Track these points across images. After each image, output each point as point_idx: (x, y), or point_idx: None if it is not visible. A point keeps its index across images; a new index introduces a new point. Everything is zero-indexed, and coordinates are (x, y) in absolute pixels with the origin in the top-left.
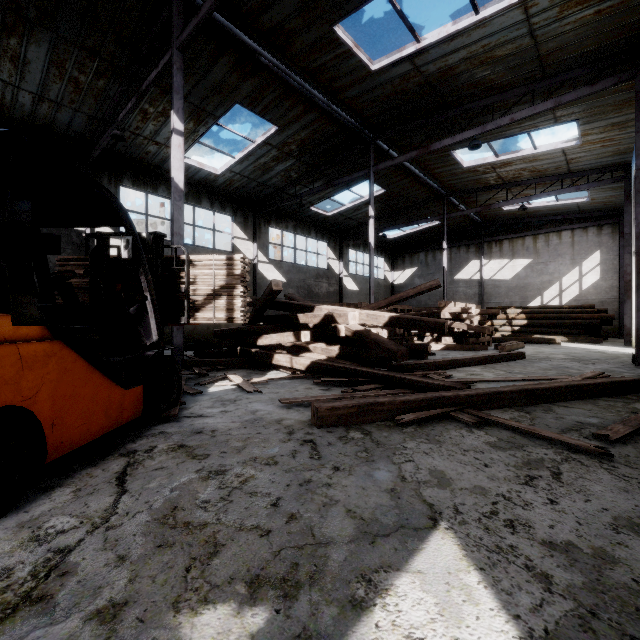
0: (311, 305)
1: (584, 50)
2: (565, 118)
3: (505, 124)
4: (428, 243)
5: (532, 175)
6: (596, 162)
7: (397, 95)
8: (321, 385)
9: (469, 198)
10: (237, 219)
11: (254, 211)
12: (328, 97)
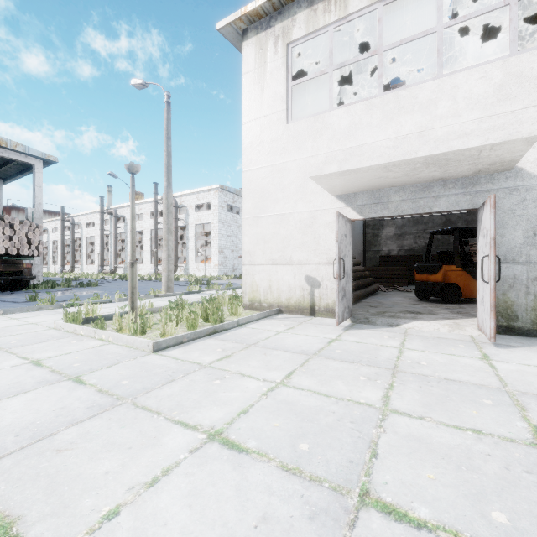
0: None
1: None
2: None
3: None
4: None
5: None
6: None
7: None
8: None
9: None
10: None
11: None
12: None
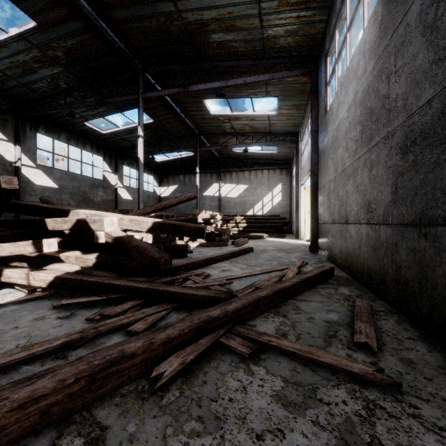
0: (65, 209)
1: (287, 45)
2: (272, 93)
3: (240, 83)
4: (186, 168)
5: (251, 130)
6: (283, 129)
7: (162, 33)
8: (63, 308)
9: (213, 139)
10: None
11: (16, 113)
12: (95, 10)
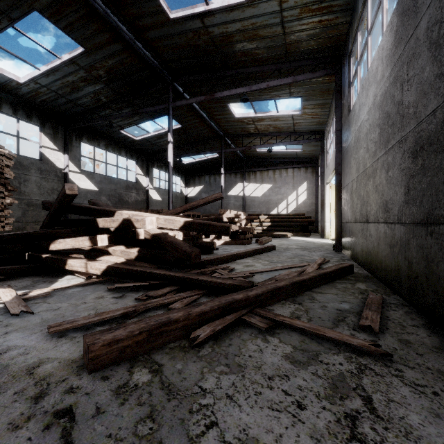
0: (112, 210)
1: (310, 48)
2: (295, 94)
3: (264, 88)
4: (211, 169)
5: (275, 130)
6: (308, 127)
7: (190, 47)
8: (116, 291)
9: (237, 140)
10: (46, 130)
11: (65, 125)
12: (132, 33)
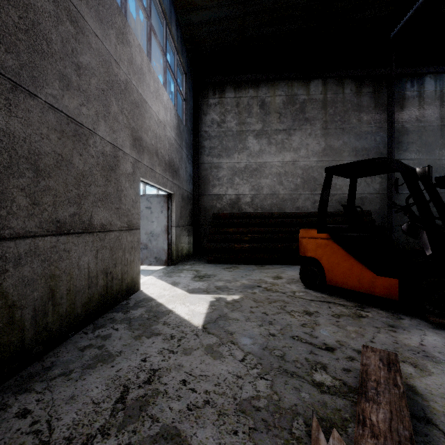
0: None
1: None
2: None
3: None
4: None
5: None
6: None
7: None
8: None
9: None
10: None
11: None
12: None
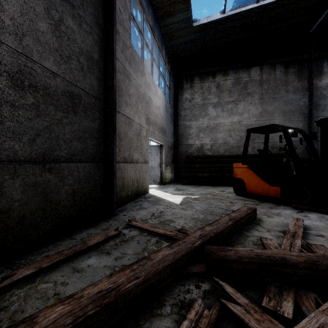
0: None
1: None
2: None
3: None
4: None
5: None
6: None
7: None
8: None
9: None
10: None
11: None
12: None
